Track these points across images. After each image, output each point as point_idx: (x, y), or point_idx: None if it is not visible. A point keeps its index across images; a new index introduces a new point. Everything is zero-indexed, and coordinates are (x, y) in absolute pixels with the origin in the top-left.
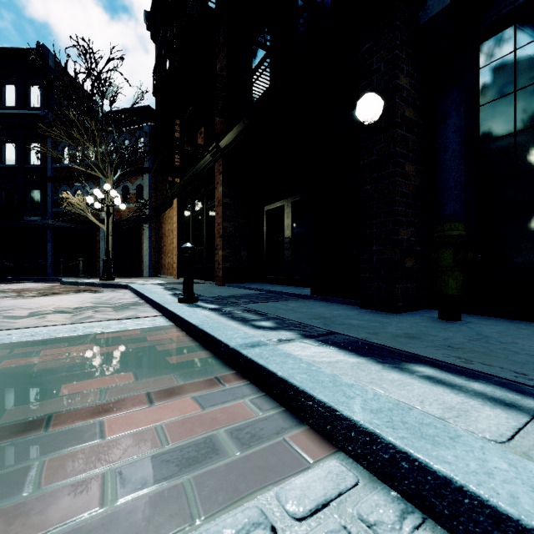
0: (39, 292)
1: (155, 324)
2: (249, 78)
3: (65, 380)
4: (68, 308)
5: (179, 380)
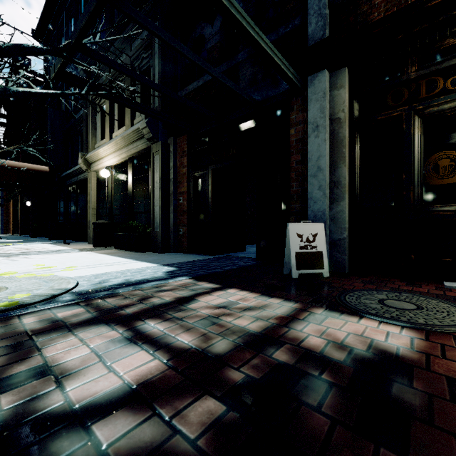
0: None
1: None
2: None
3: None
4: None
5: None
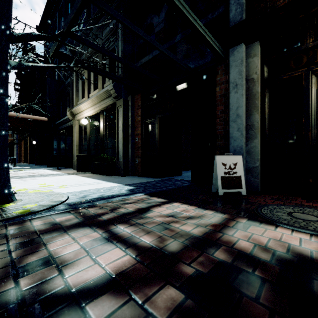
0: None
1: None
2: None
3: None
4: None
5: None
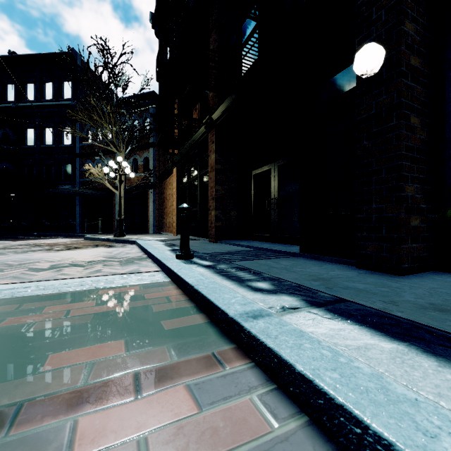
0: (65, 246)
1: (154, 280)
2: (240, 51)
3: (55, 347)
4: (82, 261)
5: (173, 356)
